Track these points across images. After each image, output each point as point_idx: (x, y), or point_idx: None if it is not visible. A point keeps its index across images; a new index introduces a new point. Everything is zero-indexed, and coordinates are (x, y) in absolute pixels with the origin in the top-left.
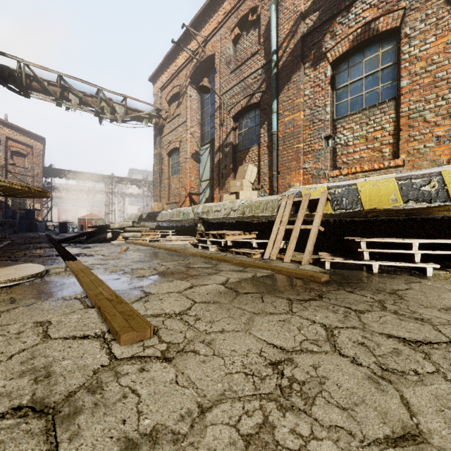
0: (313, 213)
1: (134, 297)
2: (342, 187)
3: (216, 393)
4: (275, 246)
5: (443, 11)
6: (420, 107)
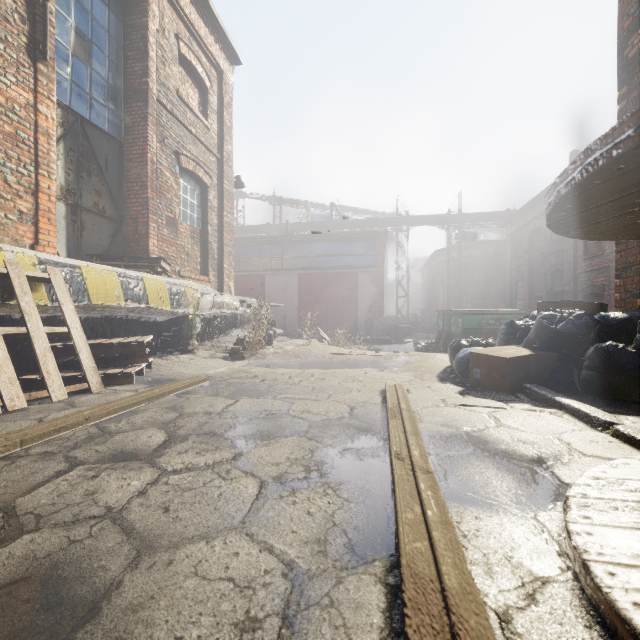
0: (10, 301)
1: (370, 407)
2: (64, 266)
3: (379, 384)
4: (5, 378)
5: (25, 59)
6: (0, 158)
